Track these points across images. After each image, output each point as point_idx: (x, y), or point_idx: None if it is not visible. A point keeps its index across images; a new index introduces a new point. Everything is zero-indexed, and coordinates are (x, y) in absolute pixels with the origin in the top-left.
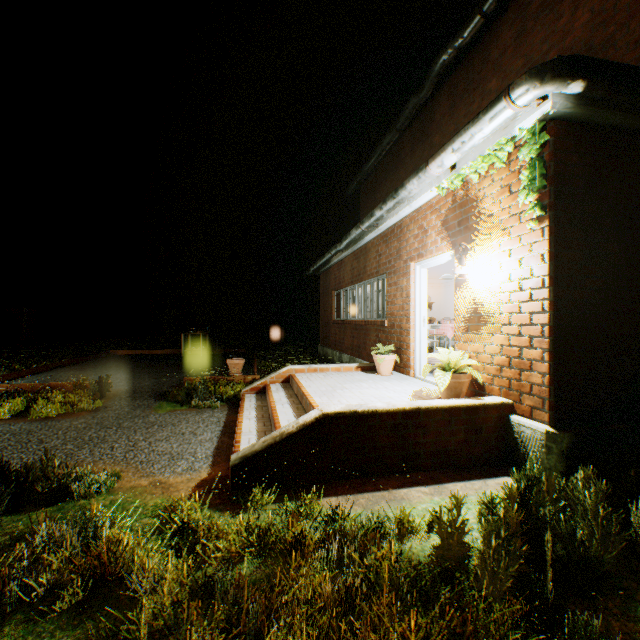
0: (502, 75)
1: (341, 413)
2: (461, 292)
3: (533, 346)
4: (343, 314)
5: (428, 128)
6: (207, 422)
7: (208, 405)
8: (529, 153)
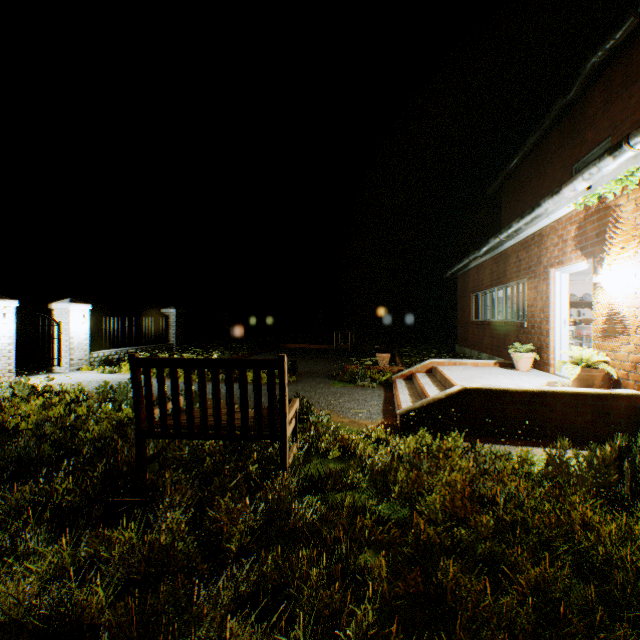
0: None
1: (478, 388)
2: (598, 297)
3: None
4: (481, 315)
5: (578, 125)
6: (371, 395)
7: (368, 385)
8: None
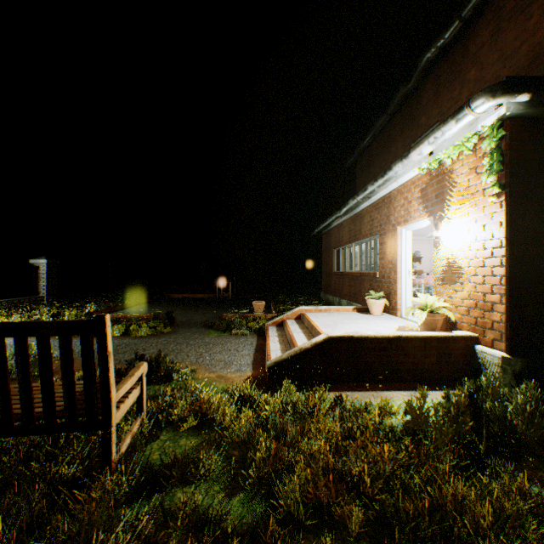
0: (479, 67)
1: (341, 337)
2: (438, 250)
3: (493, 292)
4: (342, 267)
5: (415, 111)
6: (244, 344)
7: (242, 333)
8: (489, 144)
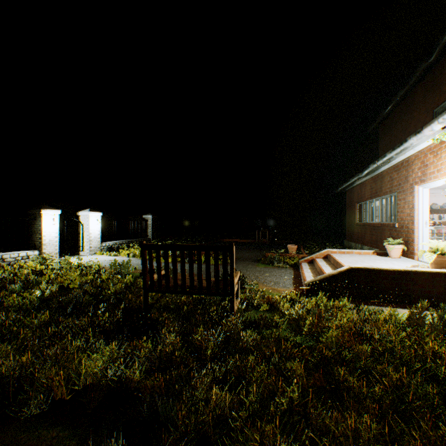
0: None
1: (360, 268)
2: None
3: None
4: (363, 219)
5: (438, 80)
6: (284, 272)
7: (282, 266)
8: None
